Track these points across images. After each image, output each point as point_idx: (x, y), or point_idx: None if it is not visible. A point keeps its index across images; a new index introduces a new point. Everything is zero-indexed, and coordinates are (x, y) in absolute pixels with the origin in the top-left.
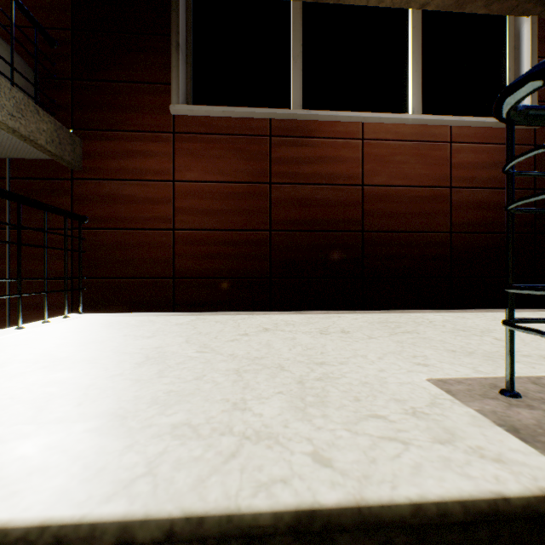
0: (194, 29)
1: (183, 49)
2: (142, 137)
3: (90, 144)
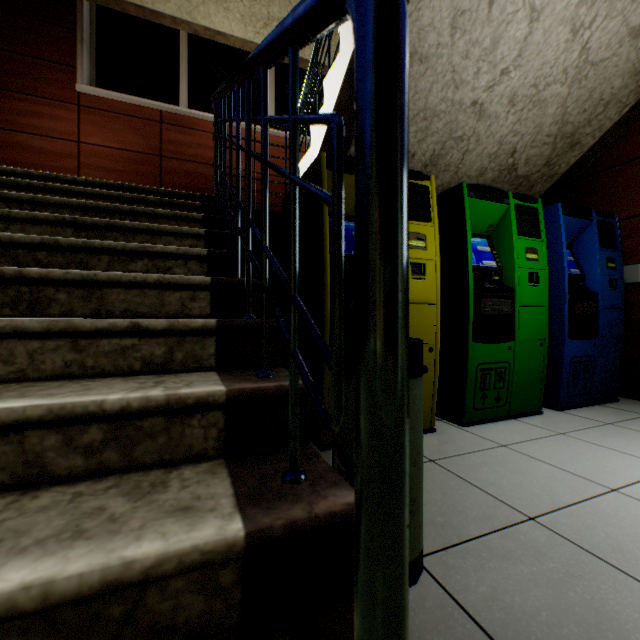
0: (98, 29)
1: (88, 43)
2: (50, 104)
3: (0, 100)
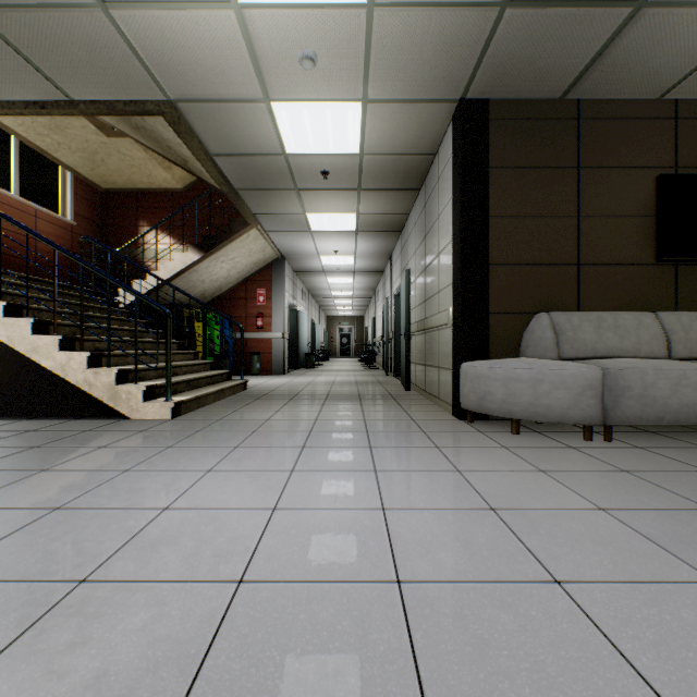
0: None
1: None
2: None
3: None
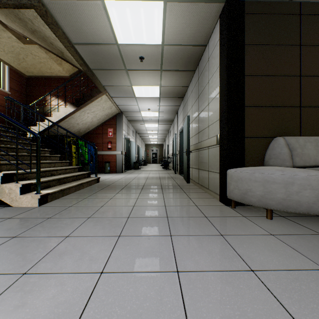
0: None
1: None
2: None
3: None
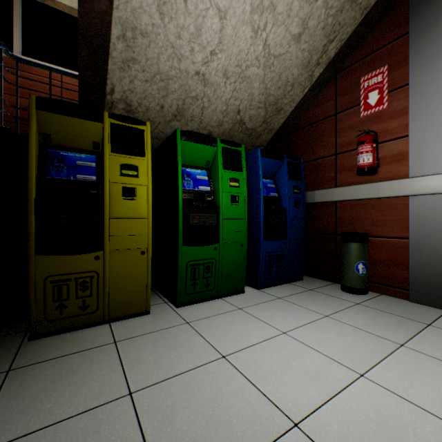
0: None
1: None
2: None
3: None
